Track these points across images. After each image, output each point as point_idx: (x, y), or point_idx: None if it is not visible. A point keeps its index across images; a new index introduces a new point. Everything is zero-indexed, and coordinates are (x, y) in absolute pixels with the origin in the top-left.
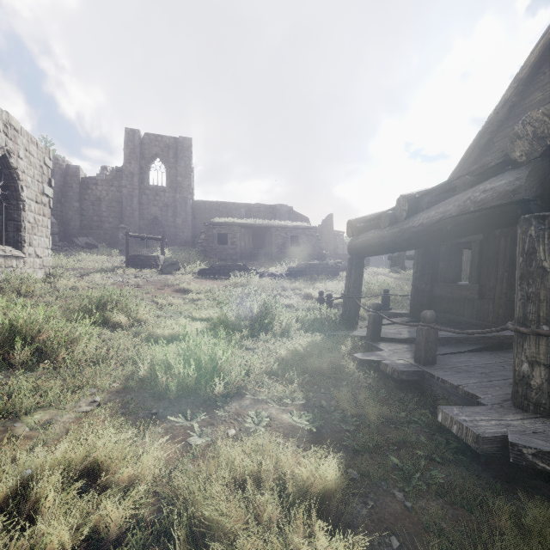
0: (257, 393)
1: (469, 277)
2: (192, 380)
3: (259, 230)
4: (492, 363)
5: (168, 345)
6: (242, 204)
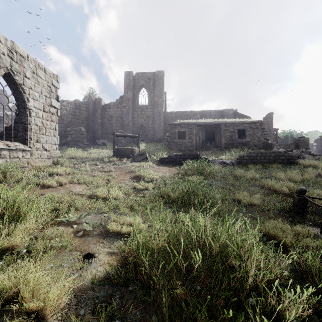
0: None
1: None
2: None
3: (210, 128)
4: None
5: None
6: (198, 111)
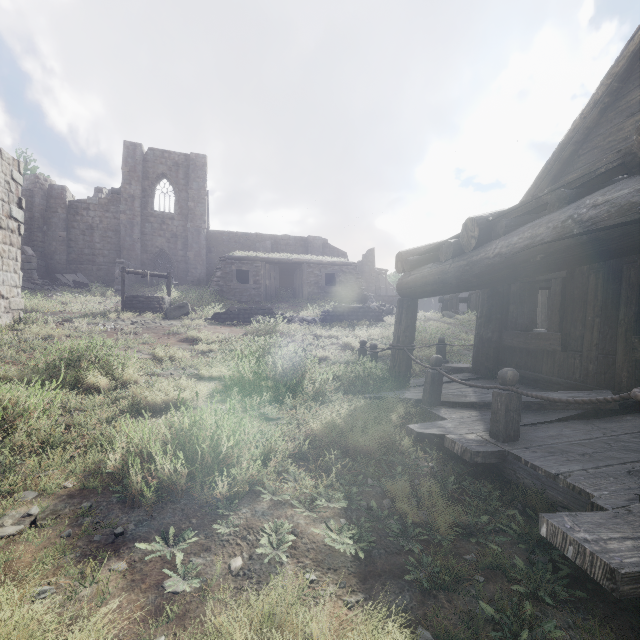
0: (278, 490)
1: (549, 323)
2: (183, 476)
3: (287, 267)
4: (593, 439)
5: (161, 417)
6: (268, 235)
